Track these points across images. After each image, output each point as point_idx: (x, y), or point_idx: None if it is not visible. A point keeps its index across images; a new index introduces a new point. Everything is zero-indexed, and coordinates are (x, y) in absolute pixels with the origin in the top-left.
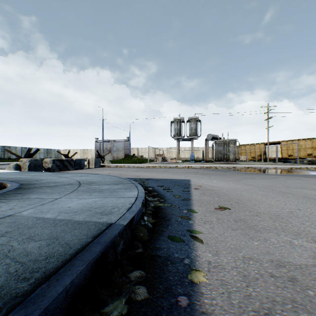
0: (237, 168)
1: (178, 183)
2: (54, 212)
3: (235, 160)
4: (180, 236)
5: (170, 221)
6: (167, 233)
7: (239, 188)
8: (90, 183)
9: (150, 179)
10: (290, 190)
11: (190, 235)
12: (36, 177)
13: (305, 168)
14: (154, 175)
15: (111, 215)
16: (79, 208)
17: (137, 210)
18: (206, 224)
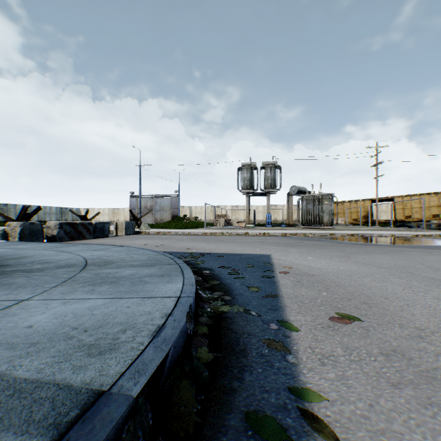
0: (337, 236)
1: (252, 261)
2: None
3: (331, 224)
4: (276, 413)
5: (247, 357)
6: (242, 401)
7: (356, 272)
8: (104, 264)
9: (207, 255)
10: None
11: (299, 410)
12: (20, 253)
13: (438, 235)
14: (213, 246)
15: (111, 354)
16: (49, 329)
17: (175, 335)
18: (327, 367)
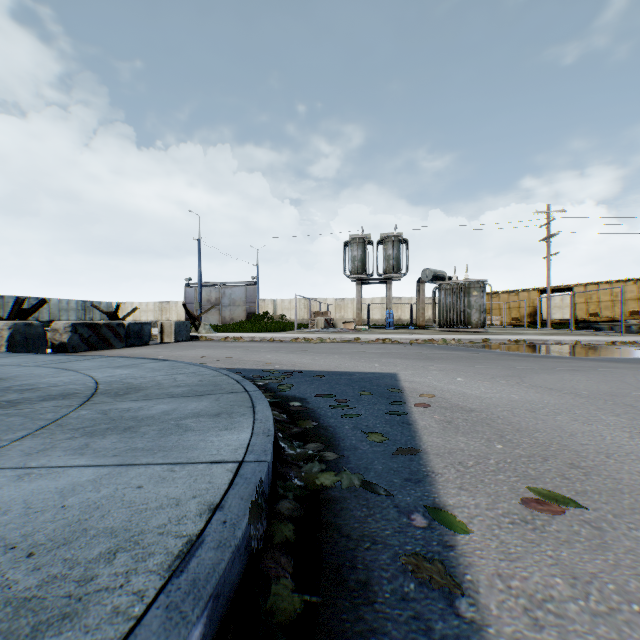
0: (493, 343)
1: (369, 385)
2: None
3: (482, 325)
4: None
5: (373, 605)
6: None
7: (540, 404)
8: (124, 393)
9: (297, 374)
10: None
11: None
12: None
13: None
14: (307, 360)
15: (60, 633)
16: None
17: (219, 567)
18: (547, 635)
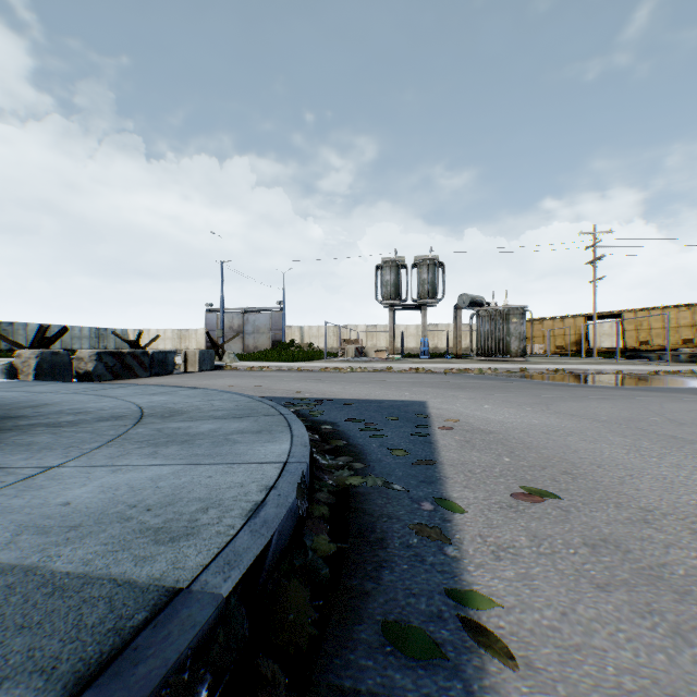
0: (531, 372)
1: (397, 411)
2: (3, 528)
3: (522, 354)
4: (427, 624)
5: (386, 549)
6: (378, 608)
7: (557, 427)
8: (169, 416)
9: (327, 402)
10: (689, 433)
11: (460, 620)
12: (39, 398)
13: (689, 371)
14: (337, 389)
15: (188, 540)
16: (95, 507)
17: (280, 515)
18: (503, 563)
